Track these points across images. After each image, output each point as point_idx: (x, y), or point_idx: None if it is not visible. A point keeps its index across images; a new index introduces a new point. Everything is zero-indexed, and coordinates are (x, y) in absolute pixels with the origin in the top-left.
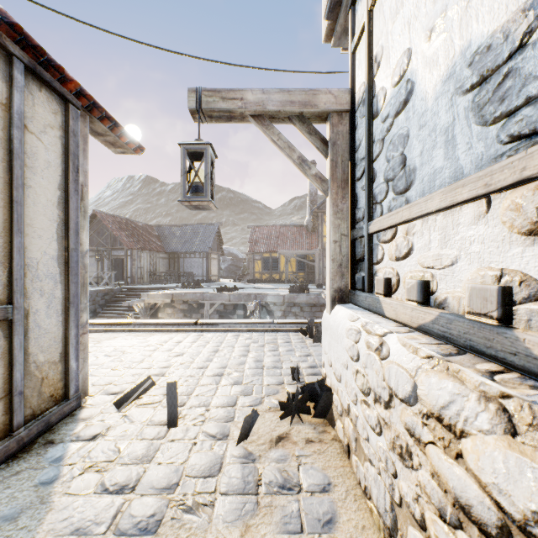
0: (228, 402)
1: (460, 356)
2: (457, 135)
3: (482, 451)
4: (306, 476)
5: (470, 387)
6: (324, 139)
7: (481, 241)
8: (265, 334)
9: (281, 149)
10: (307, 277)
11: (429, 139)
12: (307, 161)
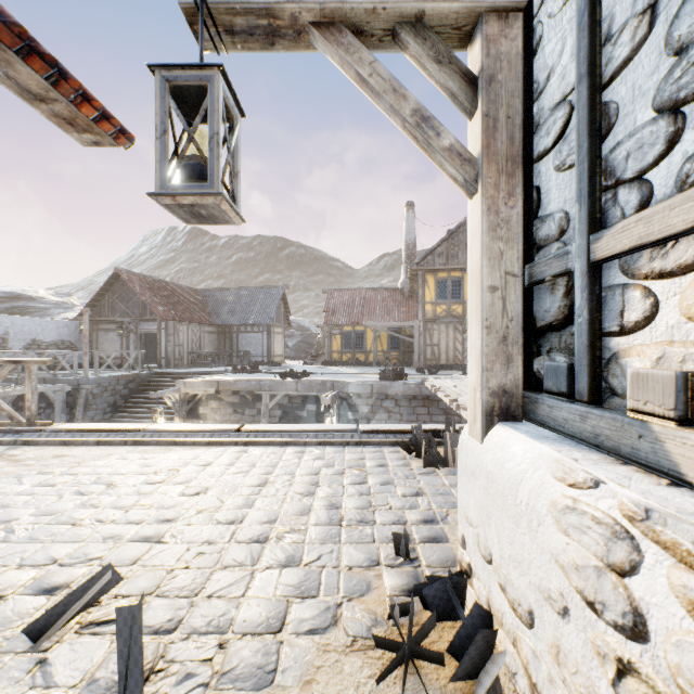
0: (268, 618)
1: None
2: None
3: None
4: None
5: None
6: (467, 72)
7: None
8: (345, 449)
9: (376, 96)
10: (402, 358)
11: None
12: (431, 120)
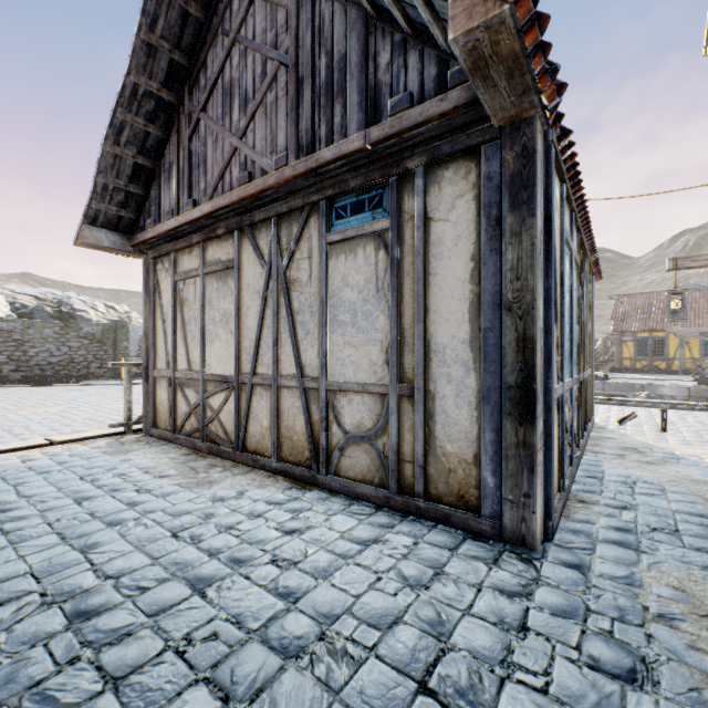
0: (691, 431)
1: None
2: None
3: None
4: None
5: None
6: None
7: None
8: (691, 411)
9: None
10: None
11: None
12: None
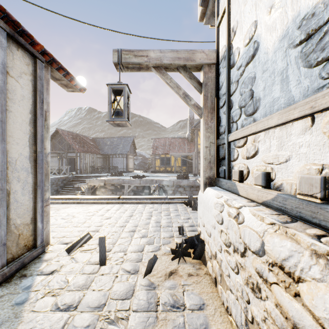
0: (138, 249)
1: (293, 223)
2: (290, 75)
3: (316, 294)
4: (188, 298)
5: (304, 247)
6: (199, 81)
7: (307, 146)
8: (162, 205)
9: (172, 88)
10: (187, 169)
11: (270, 79)
12: (188, 96)
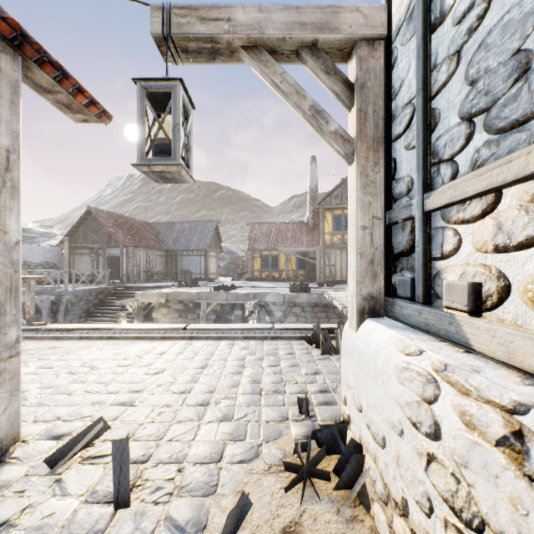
0: (211, 453)
1: None
2: None
3: None
4: None
5: None
6: (347, 80)
7: None
8: (264, 342)
9: (285, 96)
10: (307, 276)
11: None
12: (323, 113)
